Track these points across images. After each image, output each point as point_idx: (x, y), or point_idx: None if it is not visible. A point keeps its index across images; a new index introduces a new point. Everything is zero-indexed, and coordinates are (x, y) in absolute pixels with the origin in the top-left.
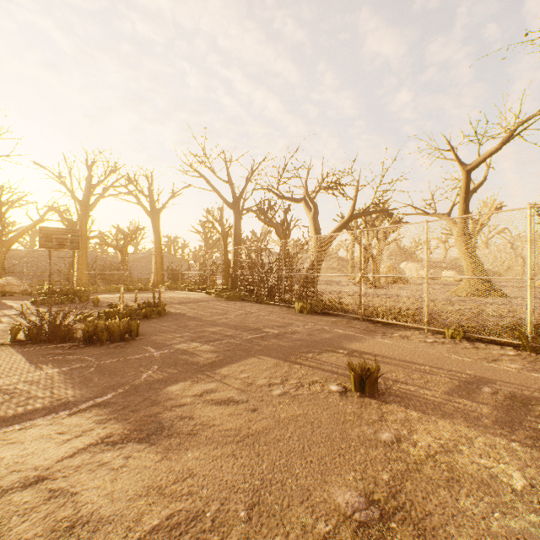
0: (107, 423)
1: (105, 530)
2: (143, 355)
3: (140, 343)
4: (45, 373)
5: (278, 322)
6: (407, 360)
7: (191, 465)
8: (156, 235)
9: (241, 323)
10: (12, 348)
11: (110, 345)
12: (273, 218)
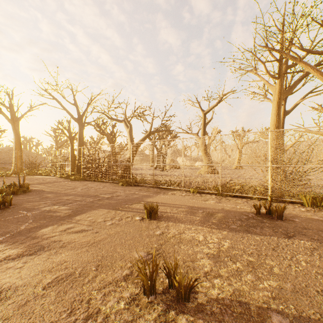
0: (5, 251)
1: (21, 289)
2: (18, 216)
3: (14, 209)
4: None
5: (109, 191)
6: (172, 203)
7: (65, 258)
8: (16, 136)
9: (86, 193)
10: None
11: None
12: (105, 130)
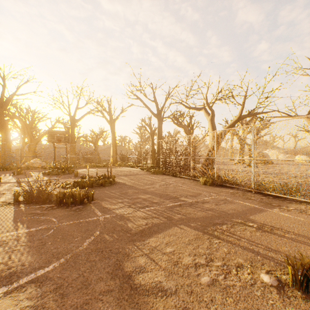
0: None
1: None
2: (91, 219)
3: (92, 207)
4: (17, 233)
5: (190, 192)
6: None
7: None
8: (113, 135)
9: (163, 192)
10: (11, 207)
11: (73, 207)
12: (182, 122)
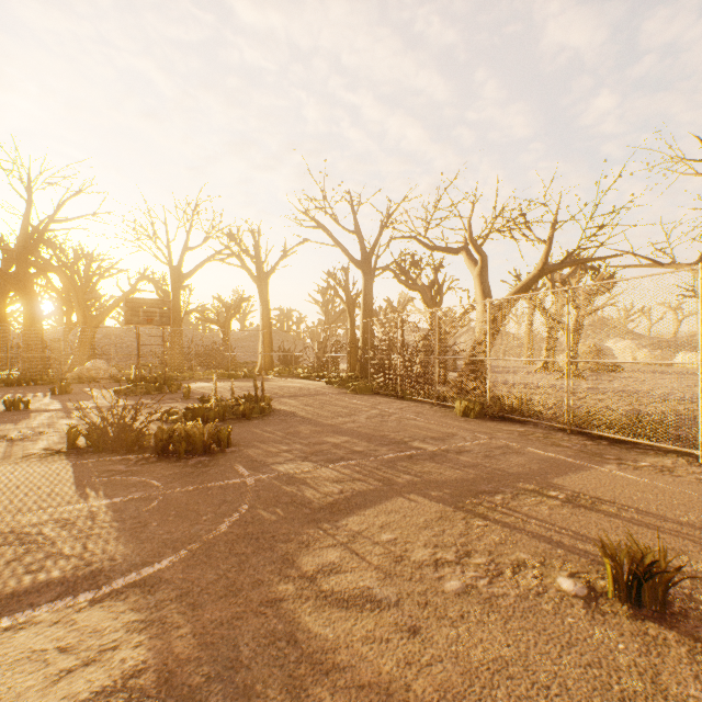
0: (145, 632)
1: None
2: (230, 482)
3: (230, 460)
4: (89, 506)
5: (432, 431)
6: (694, 524)
7: None
8: (264, 307)
9: (376, 431)
10: (65, 459)
11: (190, 461)
12: (418, 278)
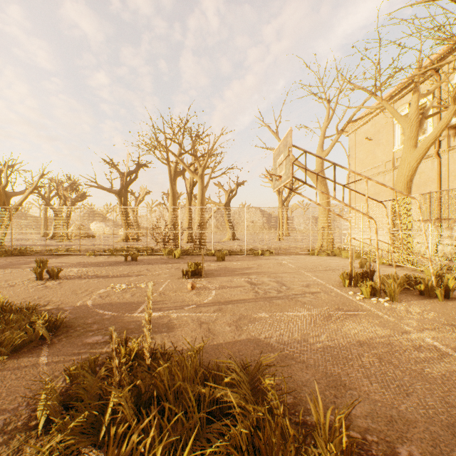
0: None
1: None
2: None
3: None
4: None
5: None
6: (64, 262)
7: None
8: None
9: None
10: None
11: None
12: None
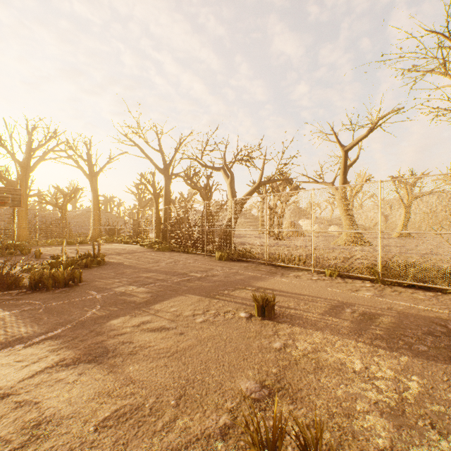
0: (60, 351)
1: (66, 423)
2: (86, 298)
3: (83, 288)
4: None
5: (202, 268)
6: (297, 293)
7: (133, 375)
8: (94, 195)
9: (171, 269)
10: None
11: (56, 290)
12: (198, 182)
